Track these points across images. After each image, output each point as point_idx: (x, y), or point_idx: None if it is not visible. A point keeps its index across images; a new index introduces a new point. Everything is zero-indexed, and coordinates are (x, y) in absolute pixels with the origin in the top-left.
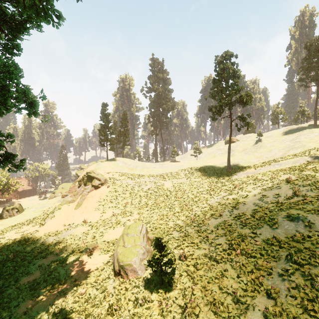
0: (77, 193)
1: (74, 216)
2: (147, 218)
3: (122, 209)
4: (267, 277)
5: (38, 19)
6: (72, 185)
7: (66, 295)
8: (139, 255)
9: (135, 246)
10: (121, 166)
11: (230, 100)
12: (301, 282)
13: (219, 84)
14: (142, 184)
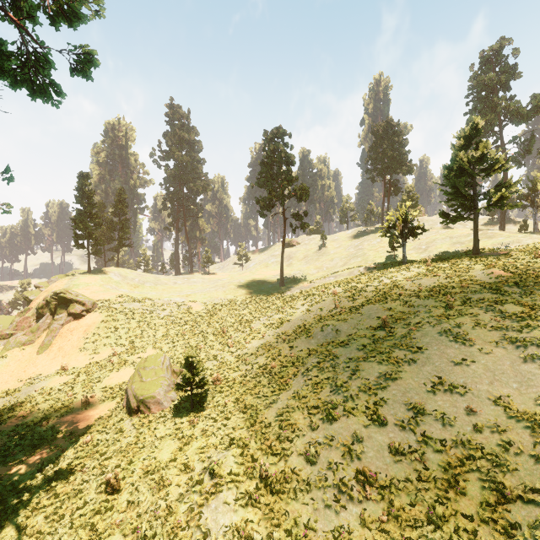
0: (37, 328)
1: (37, 365)
2: (168, 352)
3: (128, 345)
4: (293, 378)
5: (34, 98)
6: (15, 317)
7: (62, 449)
8: (163, 387)
9: (157, 379)
10: (117, 282)
11: (282, 194)
12: (315, 374)
13: (269, 169)
14: (158, 308)
